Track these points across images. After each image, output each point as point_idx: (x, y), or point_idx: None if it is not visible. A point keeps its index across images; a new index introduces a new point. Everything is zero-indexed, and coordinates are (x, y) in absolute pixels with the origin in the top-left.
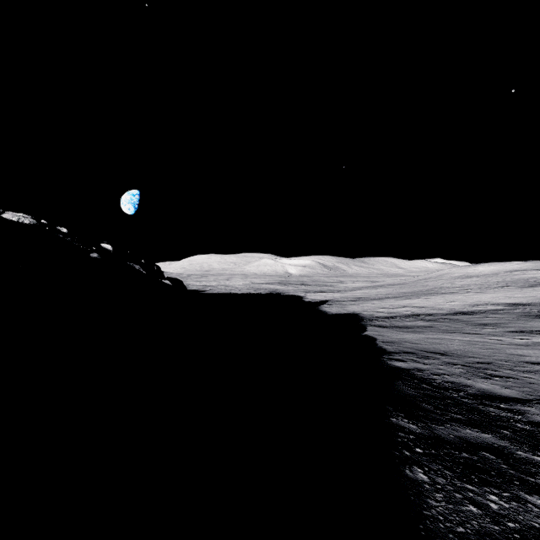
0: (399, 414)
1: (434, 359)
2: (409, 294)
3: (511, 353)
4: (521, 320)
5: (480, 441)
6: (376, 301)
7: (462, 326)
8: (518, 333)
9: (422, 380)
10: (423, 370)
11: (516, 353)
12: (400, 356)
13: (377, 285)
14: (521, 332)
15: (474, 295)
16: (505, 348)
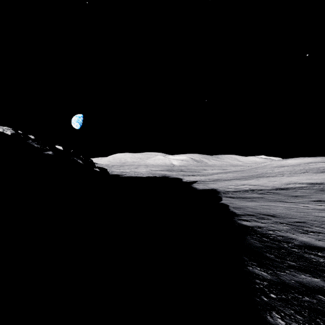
0: (253, 263)
1: (267, 219)
2: (247, 177)
3: (316, 215)
4: (318, 193)
5: (314, 285)
6: (227, 181)
7: (282, 197)
8: (318, 202)
9: (262, 234)
10: (262, 227)
11: (320, 215)
12: (245, 217)
13: (227, 171)
14: (320, 201)
15: (287, 178)
16: (312, 212)
